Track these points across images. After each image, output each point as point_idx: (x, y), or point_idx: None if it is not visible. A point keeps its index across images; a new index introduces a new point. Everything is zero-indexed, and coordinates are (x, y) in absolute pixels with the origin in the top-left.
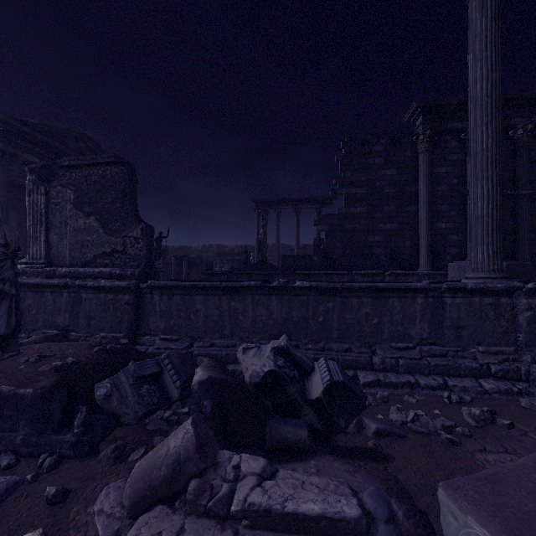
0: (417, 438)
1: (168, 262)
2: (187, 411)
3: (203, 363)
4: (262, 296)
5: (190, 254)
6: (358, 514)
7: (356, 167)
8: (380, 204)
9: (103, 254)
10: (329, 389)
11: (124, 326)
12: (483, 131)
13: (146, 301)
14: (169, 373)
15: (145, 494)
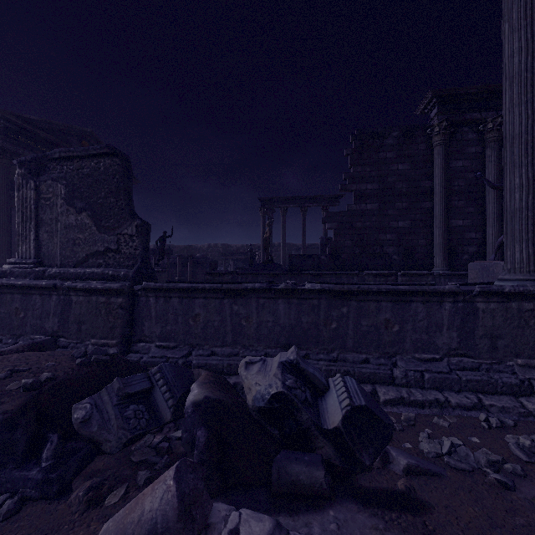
0: (458, 477)
1: (173, 262)
2: (180, 436)
3: (200, 378)
4: (268, 300)
5: (195, 253)
6: None
7: (366, 161)
8: (392, 201)
9: (96, 253)
10: (349, 417)
11: (116, 331)
12: (522, 112)
13: (141, 304)
14: (161, 389)
15: None
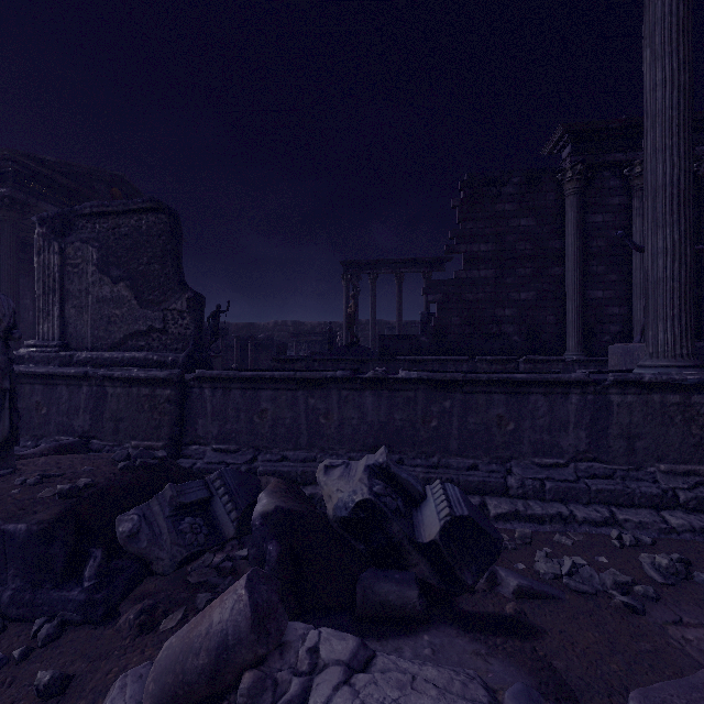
0: (578, 601)
1: (229, 344)
2: (245, 555)
3: (269, 486)
4: (352, 392)
5: (258, 333)
6: None
7: (479, 215)
8: (512, 266)
9: (136, 333)
10: (449, 528)
11: (163, 431)
12: (666, 158)
13: (194, 397)
14: (222, 499)
15: (175, 693)
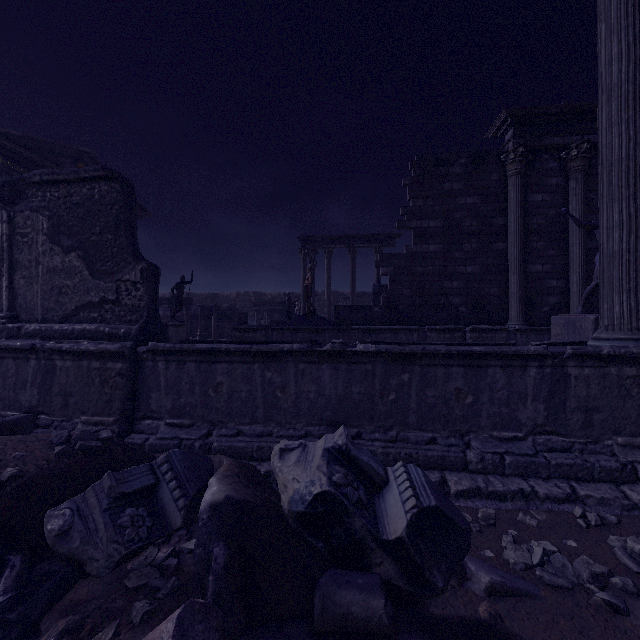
0: (554, 598)
1: (194, 314)
2: (193, 548)
3: (220, 469)
4: (309, 365)
5: (221, 303)
6: None
7: (428, 193)
8: (459, 241)
9: (88, 304)
10: (416, 522)
11: (114, 406)
12: (622, 132)
13: (147, 370)
14: (168, 485)
15: None
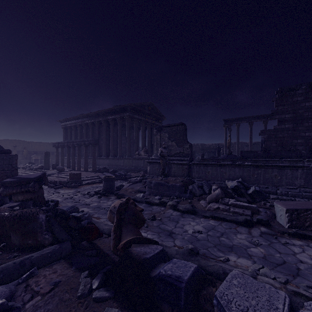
0: None
1: None
2: None
3: (214, 185)
4: (232, 167)
5: None
6: (256, 206)
7: (285, 103)
8: (301, 122)
9: (176, 153)
10: (254, 191)
11: (185, 175)
12: None
13: (191, 168)
14: (205, 186)
15: (211, 200)
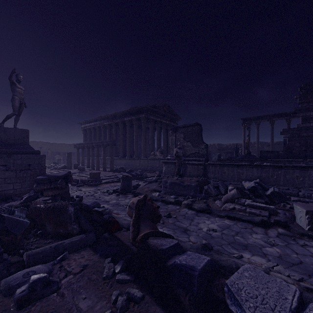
0: None
1: None
2: None
3: (230, 186)
4: (249, 168)
5: None
6: (274, 207)
7: (310, 100)
8: None
9: (192, 153)
10: (272, 193)
11: (200, 175)
12: None
13: (207, 168)
14: (221, 187)
15: (226, 200)
